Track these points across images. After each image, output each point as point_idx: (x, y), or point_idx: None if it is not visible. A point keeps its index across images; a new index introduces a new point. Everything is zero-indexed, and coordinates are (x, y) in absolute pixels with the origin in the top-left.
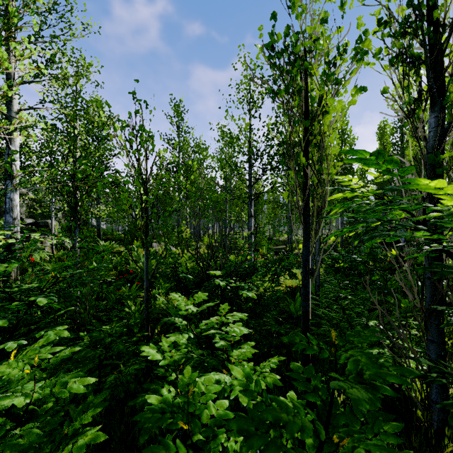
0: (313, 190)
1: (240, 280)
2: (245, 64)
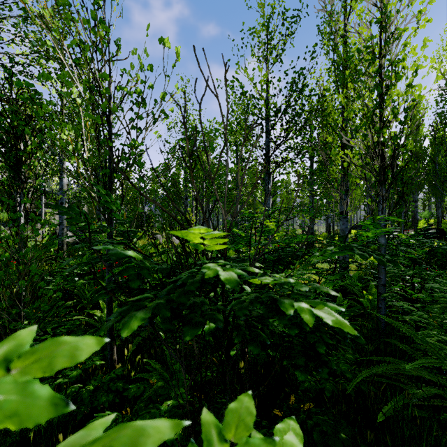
0: (379, 130)
1: (269, 271)
2: (262, 4)
